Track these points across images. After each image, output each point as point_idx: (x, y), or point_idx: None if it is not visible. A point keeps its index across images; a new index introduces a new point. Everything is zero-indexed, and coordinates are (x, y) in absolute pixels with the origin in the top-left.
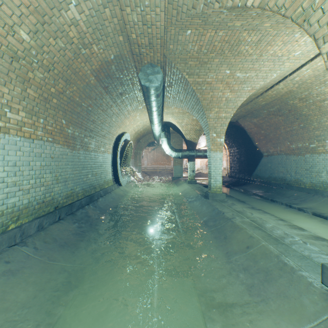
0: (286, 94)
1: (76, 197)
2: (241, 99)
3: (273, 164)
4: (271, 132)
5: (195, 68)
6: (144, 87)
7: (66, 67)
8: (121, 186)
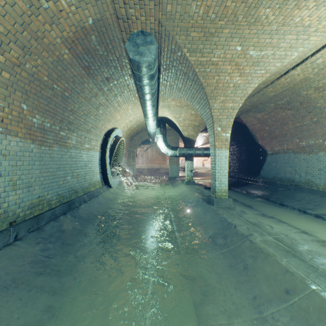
0: (300, 83)
1: (47, 206)
2: (252, 85)
3: (278, 164)
4: (277, 129)
5: (198, 42)
6: (133, 63)
7: (19, 26)
8: (112, 188)
